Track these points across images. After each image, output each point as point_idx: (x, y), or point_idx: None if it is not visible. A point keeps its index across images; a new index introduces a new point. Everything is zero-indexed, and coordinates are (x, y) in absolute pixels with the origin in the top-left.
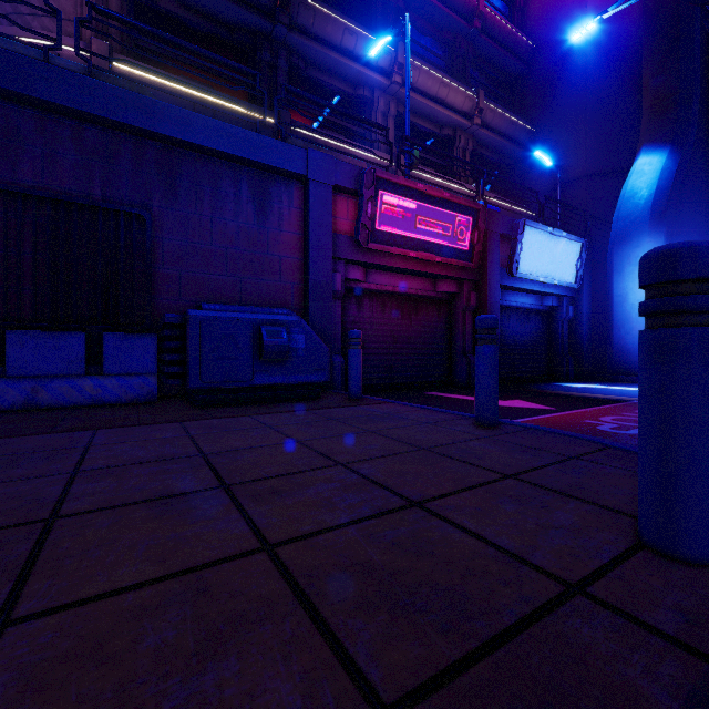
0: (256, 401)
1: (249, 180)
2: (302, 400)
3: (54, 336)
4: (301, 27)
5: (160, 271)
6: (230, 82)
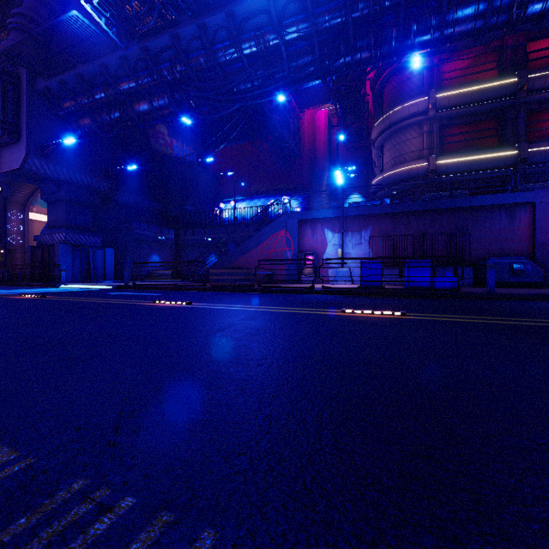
0: (510, 287)
1: (505, 209)
2: (529, 288)
3: (446, 268)
4: (535, 89)
5: (471, 247)
6: (487, 138)
